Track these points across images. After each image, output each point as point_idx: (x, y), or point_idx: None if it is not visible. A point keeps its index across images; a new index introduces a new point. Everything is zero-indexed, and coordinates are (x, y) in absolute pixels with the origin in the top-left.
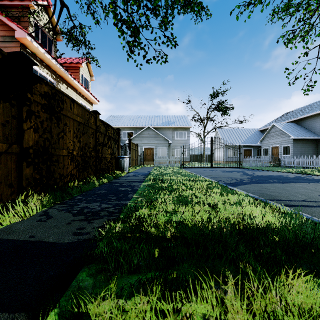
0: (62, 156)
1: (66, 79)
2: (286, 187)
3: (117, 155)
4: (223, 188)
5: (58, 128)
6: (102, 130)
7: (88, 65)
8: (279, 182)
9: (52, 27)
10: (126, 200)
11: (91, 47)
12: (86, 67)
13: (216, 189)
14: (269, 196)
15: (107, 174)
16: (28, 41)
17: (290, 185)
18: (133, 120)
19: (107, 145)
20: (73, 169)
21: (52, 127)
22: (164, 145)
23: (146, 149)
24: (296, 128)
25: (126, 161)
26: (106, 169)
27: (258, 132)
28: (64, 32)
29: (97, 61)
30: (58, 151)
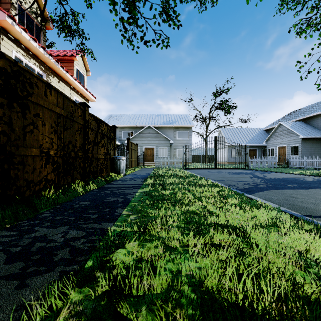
0: (30, 156)
1: (57, 72)
2: (316, 195)
3: (113, 156)
4: (240, 197)
5: (24, 119)
6: (93, 126)
7: (84, 58)
8: (302, 188)
9: (40, 12)
10: (110, 221)
11: (85, 36)
12: (81, 61)
13: (232, 199)
14: (304, 210)
15: (98, 177)
16: (8, 24)
17: (318, 191)
18: (133, 119)
19: (100, 144)
20: (50, 173)
21: (12, 117)
22: (165, 145)
23: (147, 149)
24: (305, 127)
25: (122, 162)
26: (98, 171)
27: (263, 131)
28: (55, 19)
29: (92, 53)
30: (24, 150)
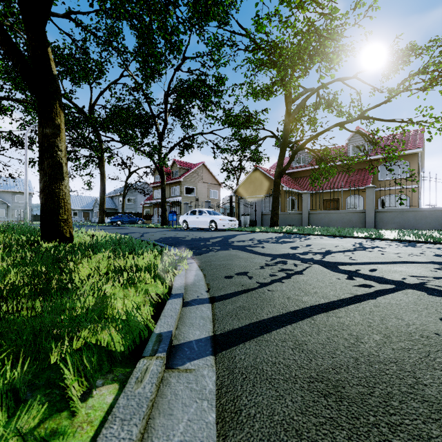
0: None
1: None
2: None
3: None
4: None
5: None
6: None
7: None
8: None
9: None
10: None
11: None
12: None
13: None
14: None
15: None
16: None
17: None
18: None
19: None
20: None
21: None
22: (2, 207)
23: None
24: (109, 201)
25: None
26: None
27: None
28: None
29: None
30: None
